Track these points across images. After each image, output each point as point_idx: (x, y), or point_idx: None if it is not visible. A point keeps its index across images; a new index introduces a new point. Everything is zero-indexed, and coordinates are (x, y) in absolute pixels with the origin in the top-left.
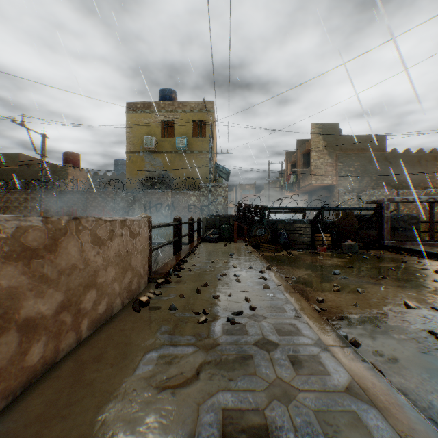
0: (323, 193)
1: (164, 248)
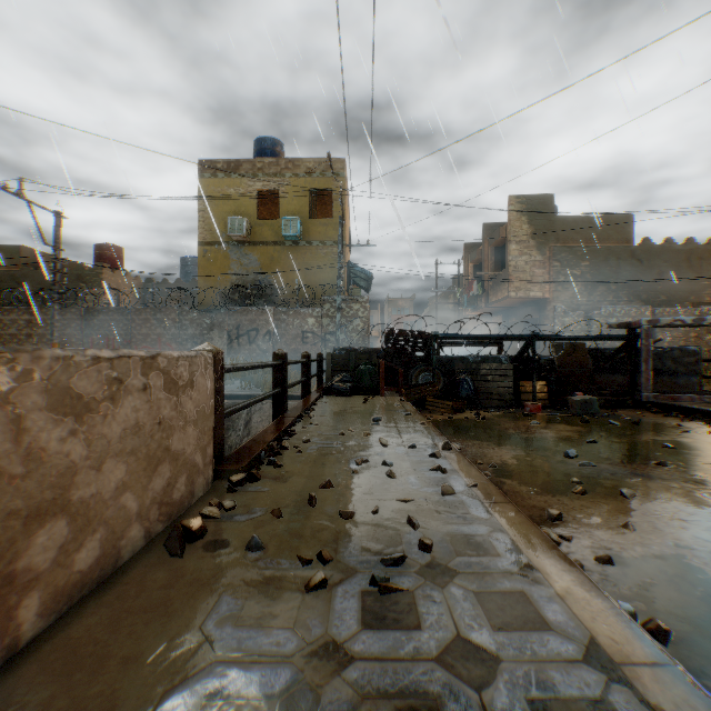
0: (528, 312)
1: (261, 405)
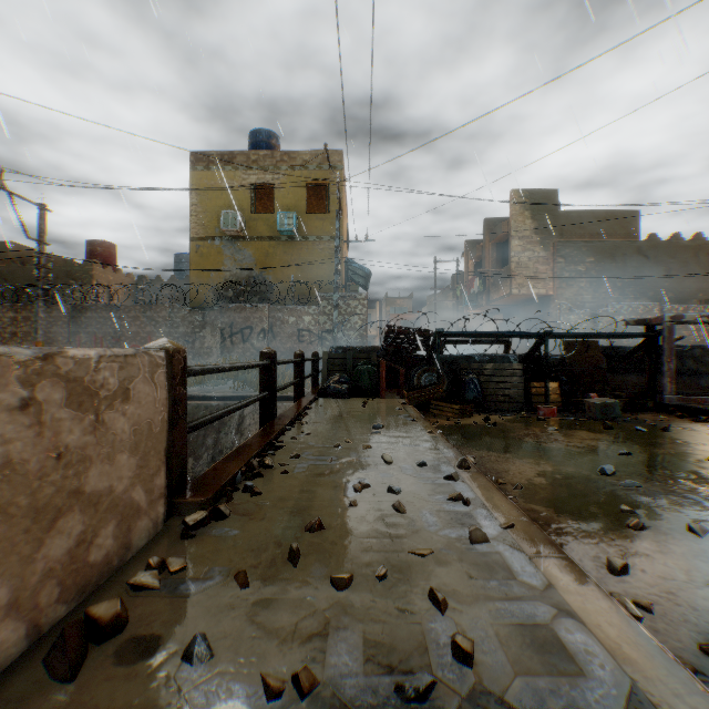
0: (530, 310)
1: (254, 407)
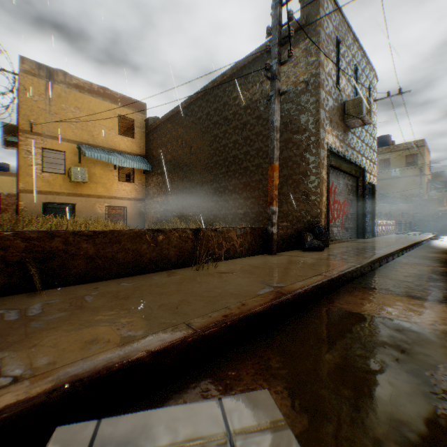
0: None
1: None
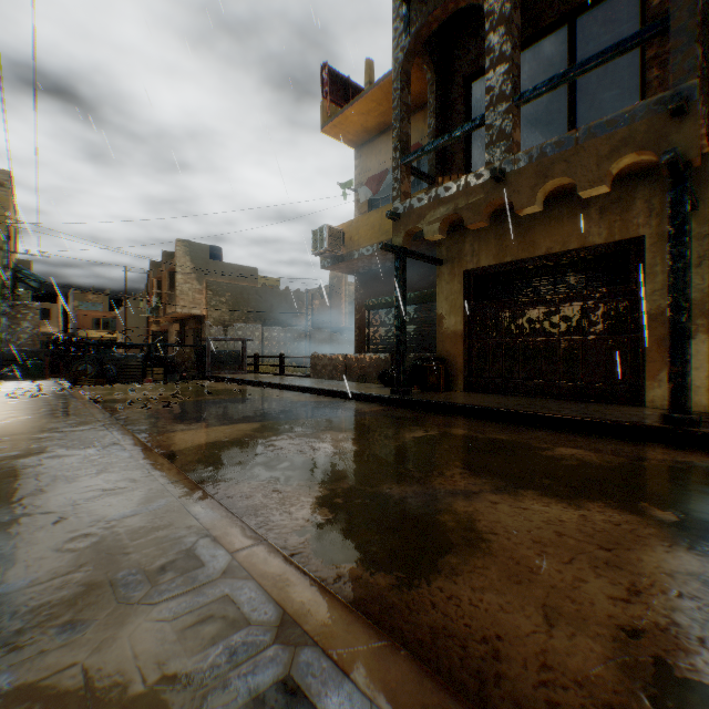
0: (194, 323)
1: None
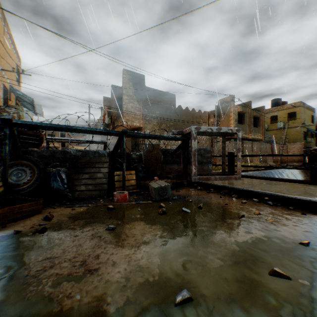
0: None
1: None
